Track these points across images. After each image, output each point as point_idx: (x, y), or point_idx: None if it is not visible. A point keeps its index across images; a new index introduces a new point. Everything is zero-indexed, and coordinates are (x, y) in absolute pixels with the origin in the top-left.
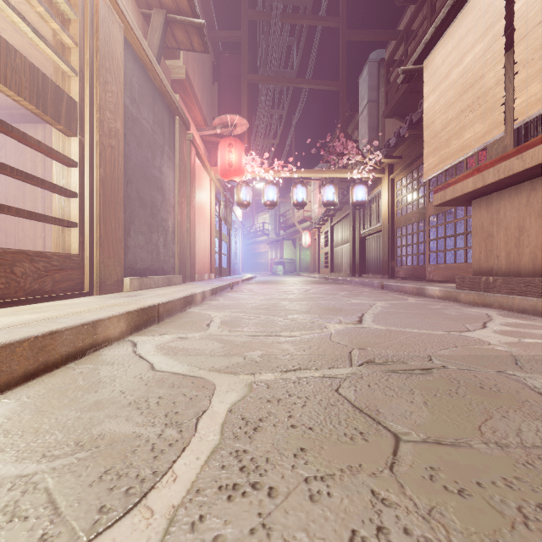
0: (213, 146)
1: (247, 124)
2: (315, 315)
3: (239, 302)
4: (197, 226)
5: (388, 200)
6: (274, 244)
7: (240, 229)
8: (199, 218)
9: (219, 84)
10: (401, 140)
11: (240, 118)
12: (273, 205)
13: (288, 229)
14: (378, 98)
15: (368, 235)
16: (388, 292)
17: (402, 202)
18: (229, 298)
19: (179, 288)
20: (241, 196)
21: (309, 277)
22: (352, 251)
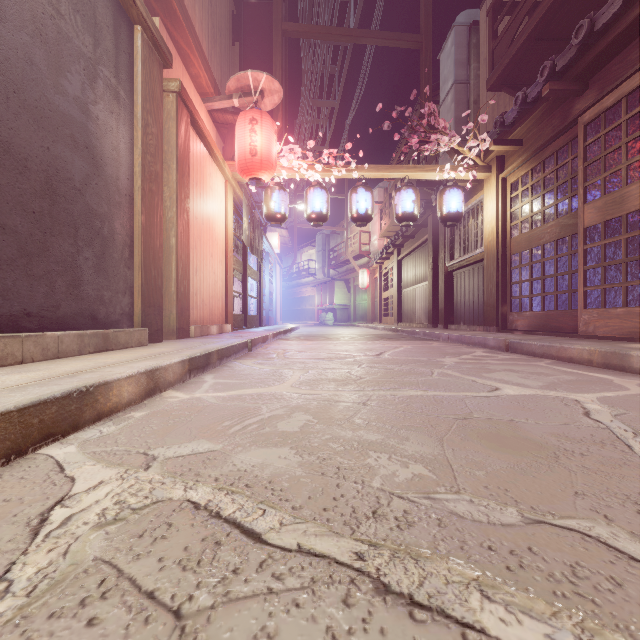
0: (230, 129)
1: (281, 90)
2: (500, 507)
3: (238, 397)
4: (197, 247)
5: (497, 211)
6: (322, 286)
7: (278, 265)
8: (201, 235)
9: (242, 44)
10: (525, 111)
11: (270, 79)
12: (320, 219)
13: (339, 268)
14: (468, 78)
15: (459, 269)
16: (529, 359)
17: (522, 213)
18: (228, 378)
19: (101, 360)
20: (272, 206)
21: (368, 328)
22: (432, 291)
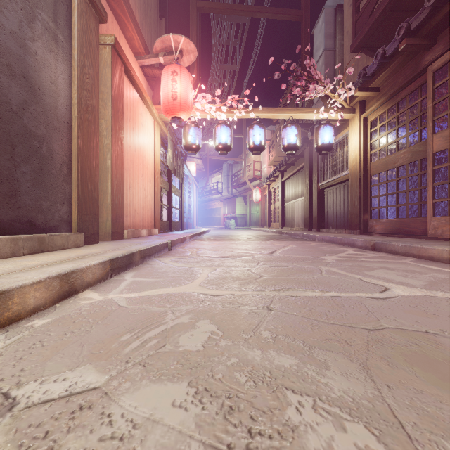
0: (157, 81)
1: (195, 50)
2: None
3: (148, 299)
4: (130, 169)
5: (359, 143)
6: (227, 200)
7: (195, 186)
8: (133, 160)
9: (167, 19)
10: (383, 65)
11: (187, 41)
12: (225, 149)
13: (239, 188)
14: (334, 46)
15: (328, 187)
16: (394, 257)
17: (380, 144)
18: (145, 276)
19: (24, 263)
20: (189, 139)
21: (260, 231)
22: (308, 204)
